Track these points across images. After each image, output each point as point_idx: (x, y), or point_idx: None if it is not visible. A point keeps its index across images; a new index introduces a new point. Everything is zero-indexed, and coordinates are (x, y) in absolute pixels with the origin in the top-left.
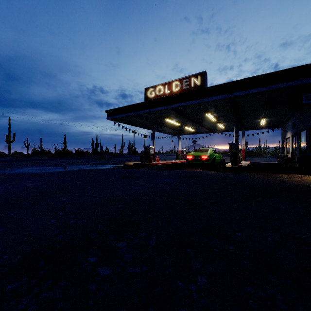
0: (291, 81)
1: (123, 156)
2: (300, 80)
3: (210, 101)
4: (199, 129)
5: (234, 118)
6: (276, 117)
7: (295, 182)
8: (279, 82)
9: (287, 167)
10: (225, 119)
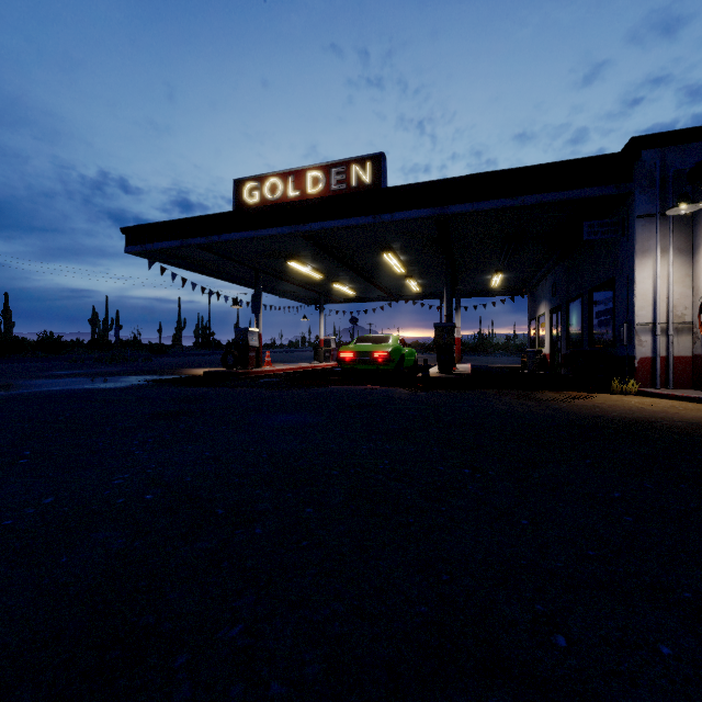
0: (564, 190)
1: (180, 352)
2: (581, 190)
3: (395, 222)
4: (367, 291)
5: (445, 268)
6: (522, 272)
7: (585, 412)
8: (541, 191)
9: (545, 376)
10: (423, 271)
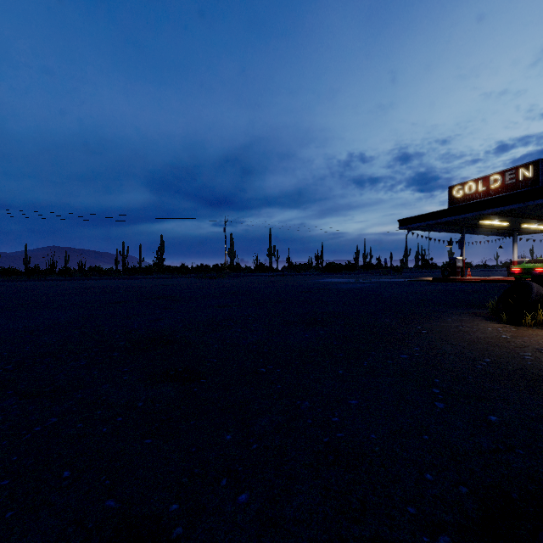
0: None
1: (409, 271)
2: None
3: (537, 204)
4: None
5: None
6: None
7: None
8: None
9: None
10: None
